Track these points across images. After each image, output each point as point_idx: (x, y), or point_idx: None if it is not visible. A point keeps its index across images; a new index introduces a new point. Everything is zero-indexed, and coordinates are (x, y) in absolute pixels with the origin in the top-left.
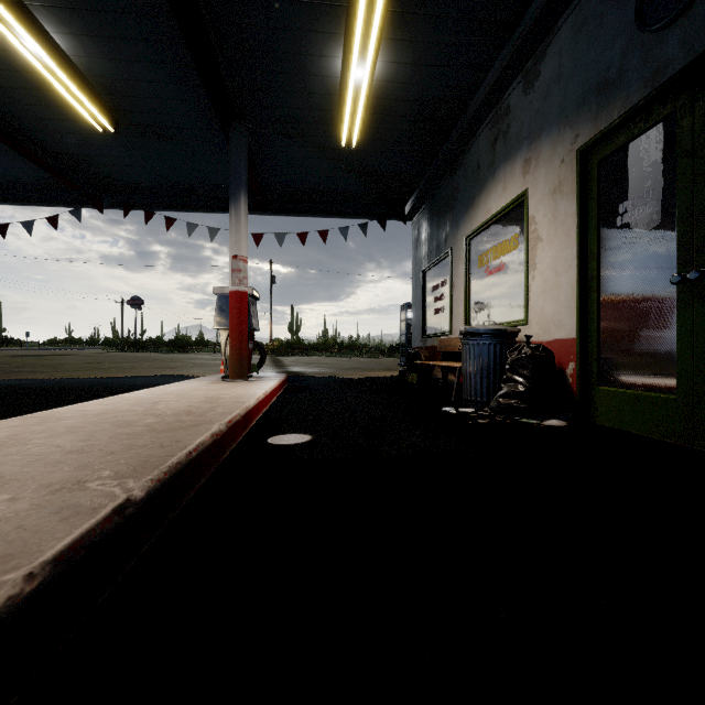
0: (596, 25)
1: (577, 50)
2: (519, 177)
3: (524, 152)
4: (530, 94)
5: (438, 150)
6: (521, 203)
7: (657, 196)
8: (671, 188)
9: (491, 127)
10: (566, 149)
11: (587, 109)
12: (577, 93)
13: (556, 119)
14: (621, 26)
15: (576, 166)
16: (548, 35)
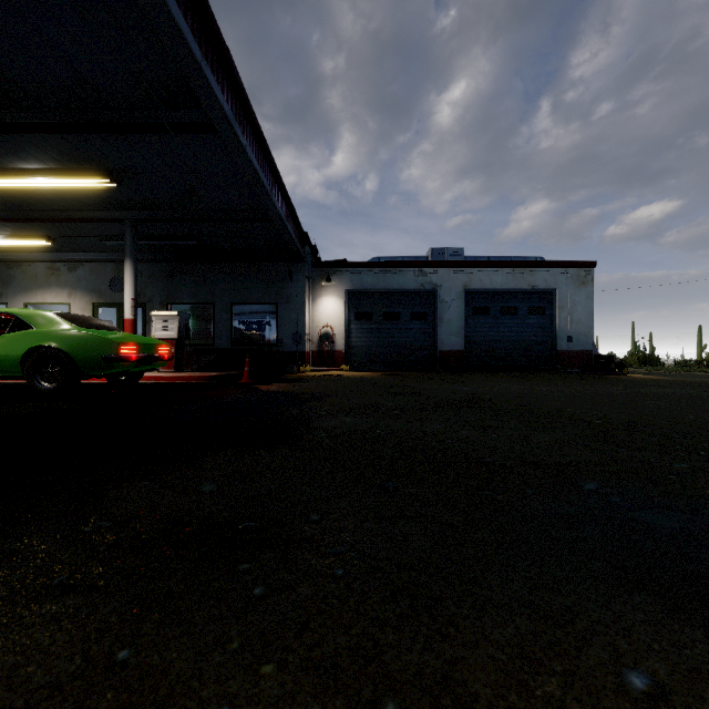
0: (99, 276)
1: (93, 276)
2: (66, 297)
3: (69, 290)
4: (72, 273)
5: (1, 252)
6: (67, 305)
7: (113, 323)
8: (116, 323)
9: (48, 268)
10: (89, 300)
11: (96, 294)
12: (93, 288)
13: (85, 289)
14: (106, 283)
15: (92, 307)
16: (81, 262)
